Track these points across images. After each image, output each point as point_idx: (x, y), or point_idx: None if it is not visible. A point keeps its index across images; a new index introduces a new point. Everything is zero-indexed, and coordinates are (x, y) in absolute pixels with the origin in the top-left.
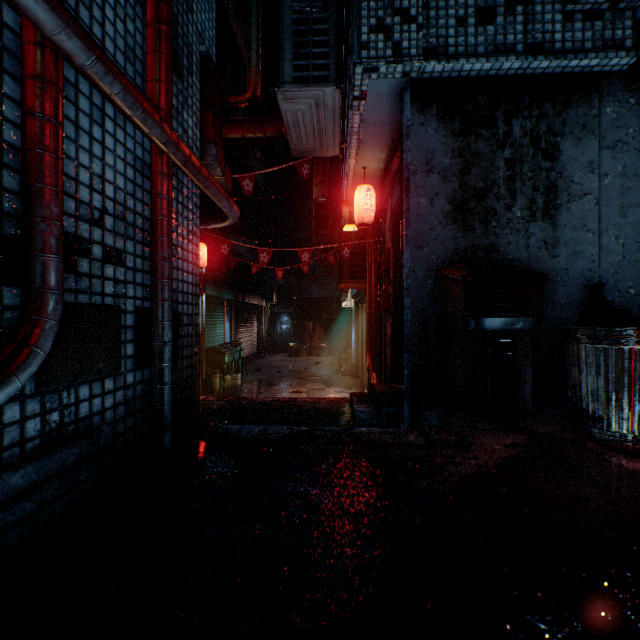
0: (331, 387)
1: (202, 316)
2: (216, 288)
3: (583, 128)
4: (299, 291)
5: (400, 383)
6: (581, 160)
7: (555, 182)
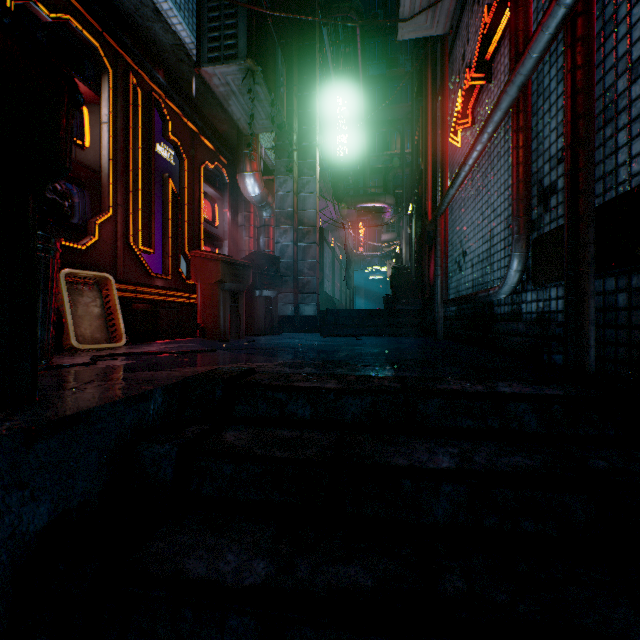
0: None
1: None
2: None
3: None
4: None
5: None
6: None
7: None
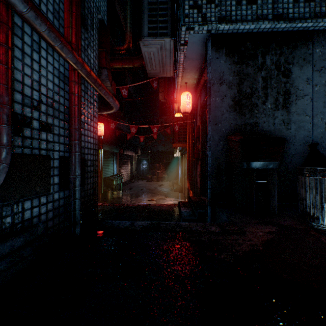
0: (168, 197)
1: (101, 161)
2: (109, 146)
3: (304, 60)
4: (152, 148)
5: (205, 197)
6: (303, 77)
7: (289, 89)
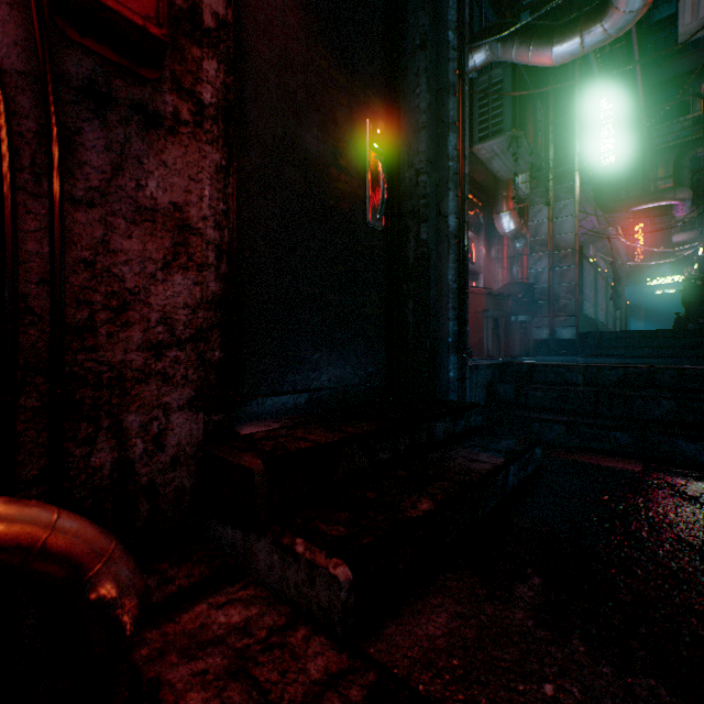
0: None
1: None
2: None
3: None
4: None
5: (462, 351)
6: None
7: None
